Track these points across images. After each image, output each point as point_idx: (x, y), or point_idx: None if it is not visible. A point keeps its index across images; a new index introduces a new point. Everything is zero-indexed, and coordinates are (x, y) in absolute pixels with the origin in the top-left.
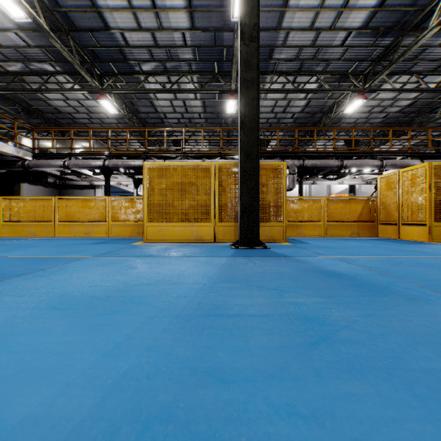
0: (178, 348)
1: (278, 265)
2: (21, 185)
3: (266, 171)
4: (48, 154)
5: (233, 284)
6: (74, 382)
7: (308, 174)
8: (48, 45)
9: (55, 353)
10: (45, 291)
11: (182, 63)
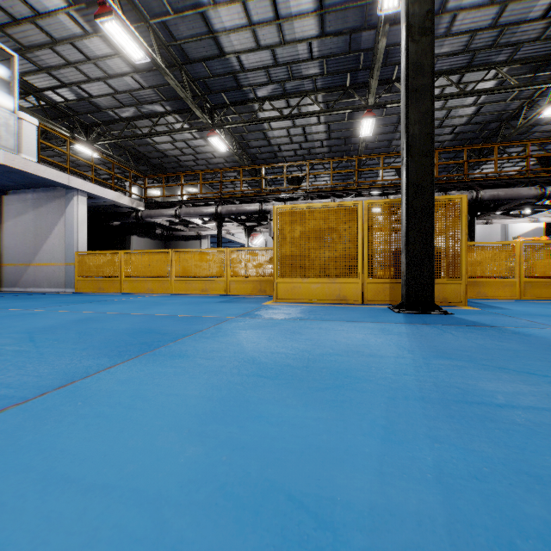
0: (474, 443)
1: (493, 338)
2: (131, 238)
3: (435, 208)
4: (159, 202)
5: (455, 361)
6: (382, 469)
7: (481, 210)
8: (160, 84)
9: (320, 430)
10: (229, 355)
11: (305, 81)
